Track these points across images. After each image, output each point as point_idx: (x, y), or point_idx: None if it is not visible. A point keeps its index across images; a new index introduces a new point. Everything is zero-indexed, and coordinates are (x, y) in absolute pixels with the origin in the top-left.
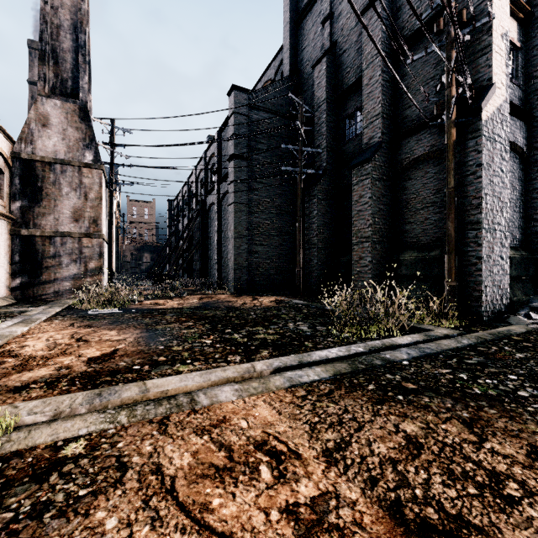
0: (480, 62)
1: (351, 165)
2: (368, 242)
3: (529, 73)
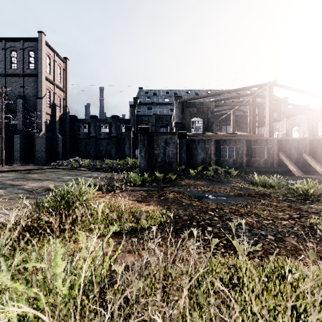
0: (41, 125)
1: (14, 133)
2: (19, 151)
3: (53, 124)
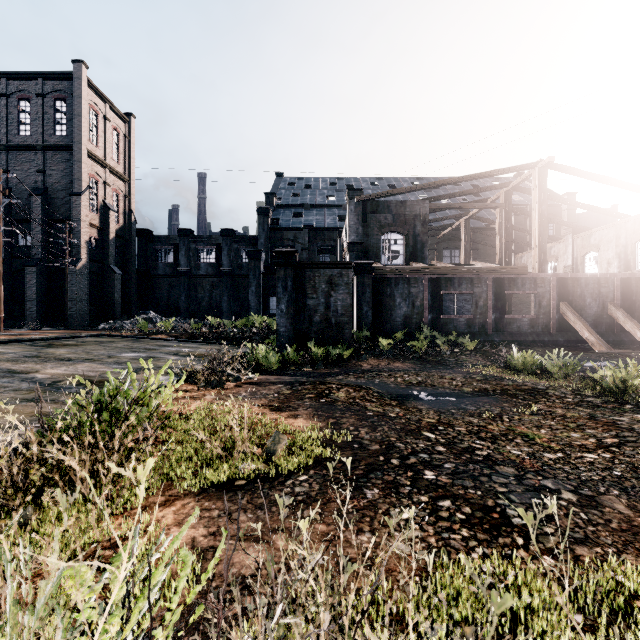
0: (78, 249)
1: (25, 265)
2: (35, 301)
3: (103, 247)
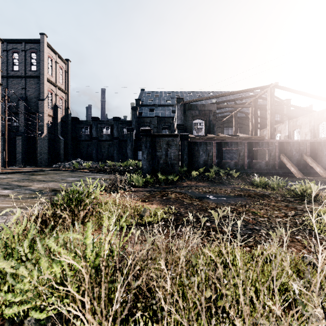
0: (42, 127)
1: (16, 135)
2: (21, 153)
3: (54, 126)
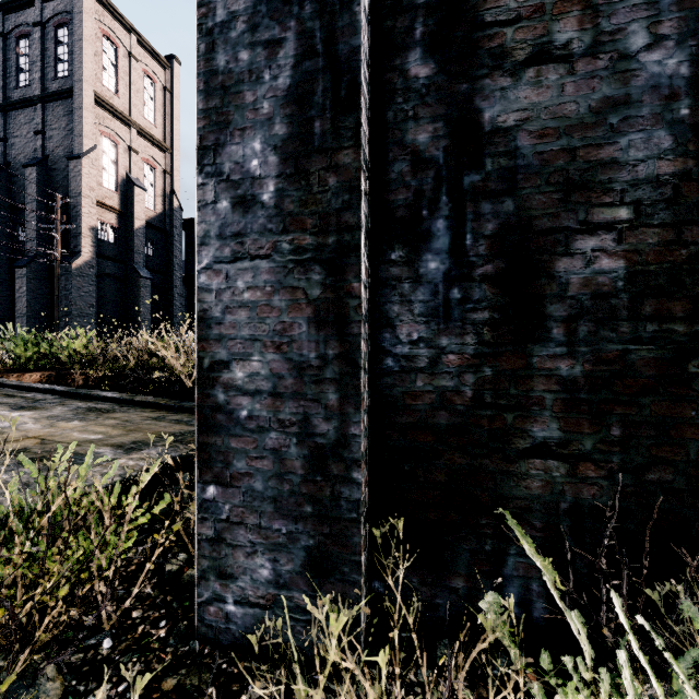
0: (78, 239)
1: (13, 266)
2: (25, 317)
3: (126, 240)
